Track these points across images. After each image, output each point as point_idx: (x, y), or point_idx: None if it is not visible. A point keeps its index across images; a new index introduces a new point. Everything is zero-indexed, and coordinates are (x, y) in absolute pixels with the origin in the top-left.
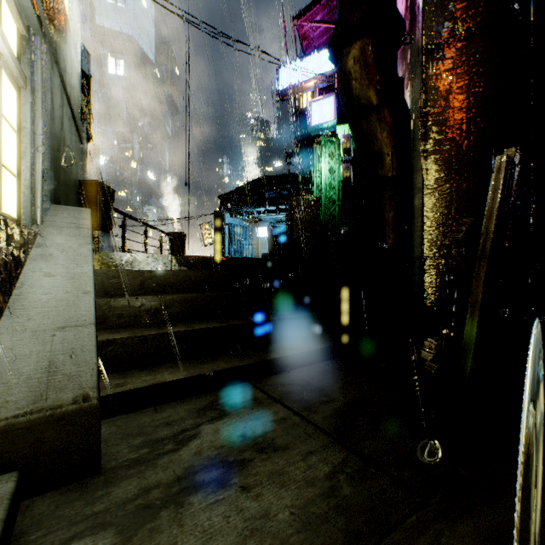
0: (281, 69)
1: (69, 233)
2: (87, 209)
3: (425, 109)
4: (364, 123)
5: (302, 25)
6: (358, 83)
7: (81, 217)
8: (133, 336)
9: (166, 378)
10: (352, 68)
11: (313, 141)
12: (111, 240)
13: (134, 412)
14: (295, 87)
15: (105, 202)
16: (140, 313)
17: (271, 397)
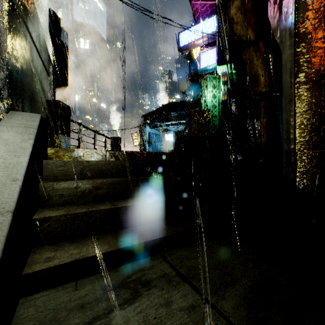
0: (181, 33)
1: (17, 131)
2: (38, 115)
3: (297, 34)
4: (243, 54)
5: (195, 3)
6: (239, 26)
7: (31, 120)
8: (66, 214)
9: (89, 252)
10: (234, 15)
11: (201, 80)
12: (68, 141)
13: (57, 288)
14: (190, 44)
15: (64, 115)
16: (76, 194)
17: (179, 273)
